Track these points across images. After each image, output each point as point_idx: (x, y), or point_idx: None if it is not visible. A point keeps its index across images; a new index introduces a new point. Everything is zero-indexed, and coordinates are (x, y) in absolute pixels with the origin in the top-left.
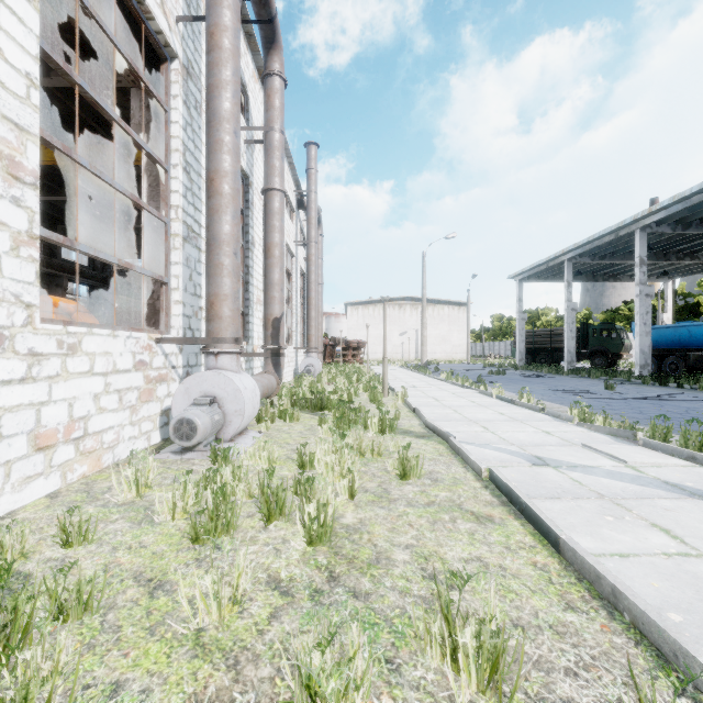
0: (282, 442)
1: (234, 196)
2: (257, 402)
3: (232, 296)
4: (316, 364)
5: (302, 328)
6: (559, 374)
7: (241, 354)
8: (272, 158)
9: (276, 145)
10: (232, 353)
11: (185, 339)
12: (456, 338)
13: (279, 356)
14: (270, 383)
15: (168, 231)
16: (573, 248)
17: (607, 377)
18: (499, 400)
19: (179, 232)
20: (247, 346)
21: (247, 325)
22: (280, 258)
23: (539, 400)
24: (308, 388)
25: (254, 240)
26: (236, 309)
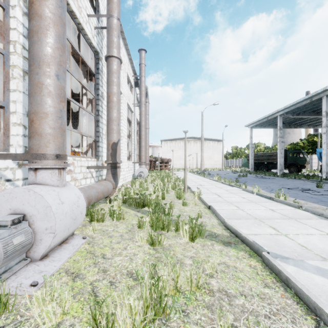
0: (99, 253)
1: (55, 21)
2: (80, 212)
3: (52, 114)
4: (145, 171)
5: (138, 152)
6: (275, 176)
7: (90, 167)
8: (111, 36)
9: (114, 27)
10: (52, 168)
11: (4, 155)
12: (216, 157)
13: (116, 168)
14: (106, 188)
15: (6, 61)
16: (284, 109)
17: (307, 178)
18: (259, 196)
19: (17, 64)
20: (97, 161)
21: (98, 148)
22: (117, 103)
23: (296, 199)
24: (138, 186)
25: (103, 94)
26: (58, 127)
